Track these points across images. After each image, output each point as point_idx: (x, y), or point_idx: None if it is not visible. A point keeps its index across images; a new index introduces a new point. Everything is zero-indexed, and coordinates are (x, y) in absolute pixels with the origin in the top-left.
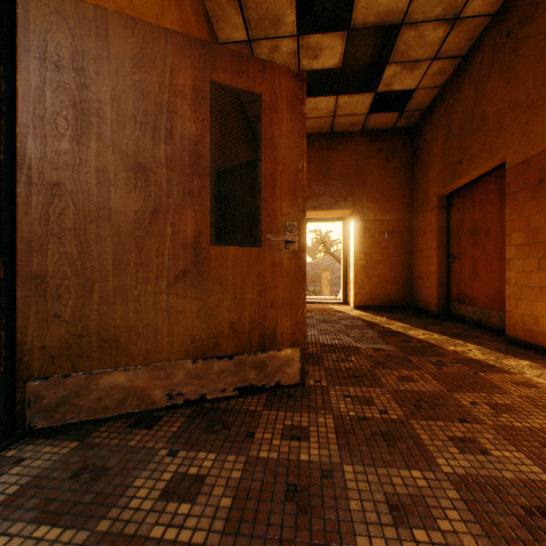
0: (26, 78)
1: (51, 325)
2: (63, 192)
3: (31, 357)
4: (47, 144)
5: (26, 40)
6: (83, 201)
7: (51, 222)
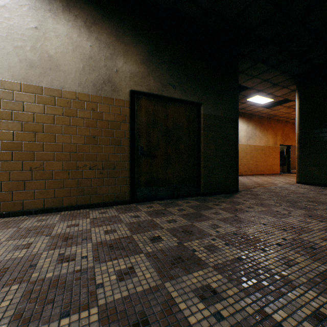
0: (290, 151)
1: (292, 166)
2: (292, 158)
3: (290, 168)
4: (291, 155)
5: (290, 149)
6: (294, 158)
7: (292, 160)
